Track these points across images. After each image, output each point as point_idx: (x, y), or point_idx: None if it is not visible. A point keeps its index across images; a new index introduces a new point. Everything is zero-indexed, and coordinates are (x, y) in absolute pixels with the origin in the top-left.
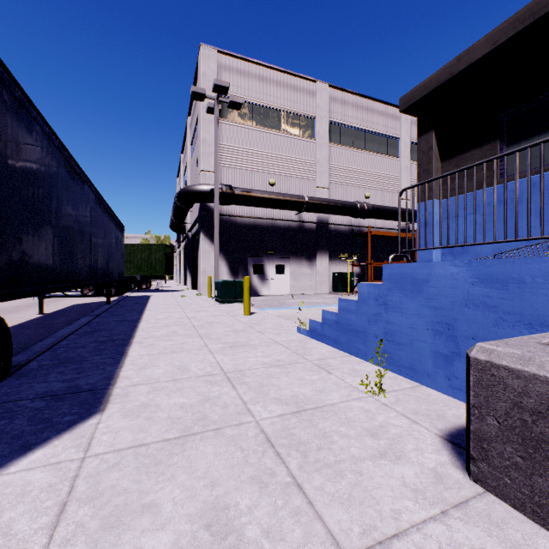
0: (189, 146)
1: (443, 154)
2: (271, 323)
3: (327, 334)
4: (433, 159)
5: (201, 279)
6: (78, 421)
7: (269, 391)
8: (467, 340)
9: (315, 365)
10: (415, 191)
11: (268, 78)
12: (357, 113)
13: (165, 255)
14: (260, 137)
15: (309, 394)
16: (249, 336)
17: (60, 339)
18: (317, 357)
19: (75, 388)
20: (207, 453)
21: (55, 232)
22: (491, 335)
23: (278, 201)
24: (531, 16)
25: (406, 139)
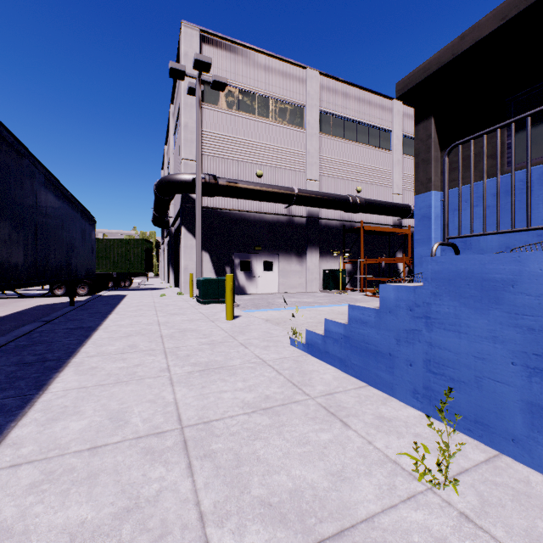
0: (172, 135)
1: (442, 143)
2: (258, 331)
3: (331, 351)
4: (433, 148)
5: (182, 276)
6: None
7: (250, 478)
8: None
9: (321, 408)
10: (407, 186)
11: (256, 62)
12: (348, 103)
13: (146, 250)
14: (247, 125)
15: (320, 485)
16: (228, 352)
17: None
18: (322, 389)
19: None
20: None
21: None
22: None
23: (266, 193)
24: None
25: (398, 132)
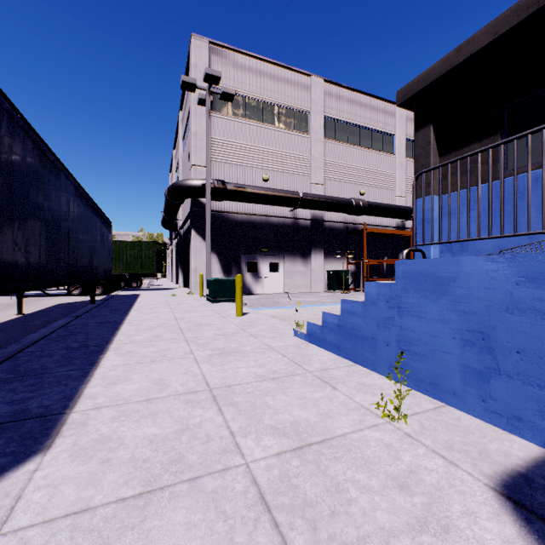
0: (180, 141)
1: (441, 149)
2: (265, 325)
3: (327, 338)
4: (431, 154)
5: (192, 277)
6: (9, 467)
7: (263, 416)
8: (509, 353)
9: (316, 378)
10: (410, 188)
11: (262, 71)
12: (352, 109)
13: (156, 252)
14: (253, 132)
15: (312, 419)
16: (240, 341)
17: (26, 345)
18: (318, 367)
19: (22, 412)
20: (175, 524)
21: (19, 224)
22: (544, 349)
23: (272, 197)
24: (535, 4)
25: (401, 135)
